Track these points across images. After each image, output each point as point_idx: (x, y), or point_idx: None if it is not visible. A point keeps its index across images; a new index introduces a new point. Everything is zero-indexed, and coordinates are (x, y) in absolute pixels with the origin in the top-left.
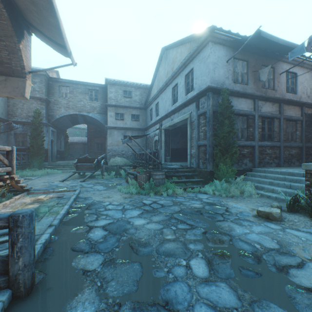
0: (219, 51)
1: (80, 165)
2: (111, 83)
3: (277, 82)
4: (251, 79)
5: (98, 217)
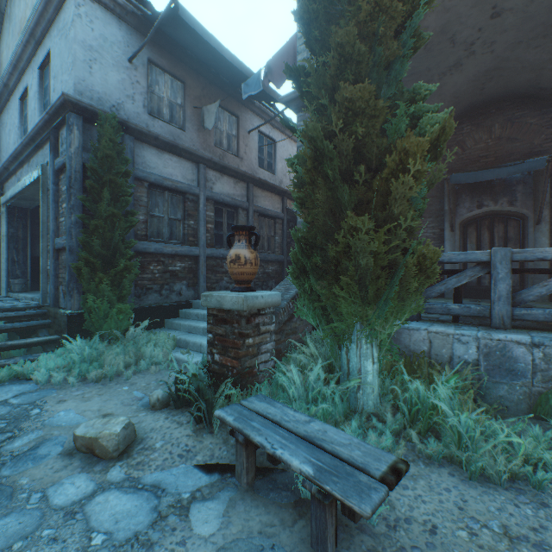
0: (107, 27)
1: None
2: None
3: (245, 145)
4: (192, 121)
5: None
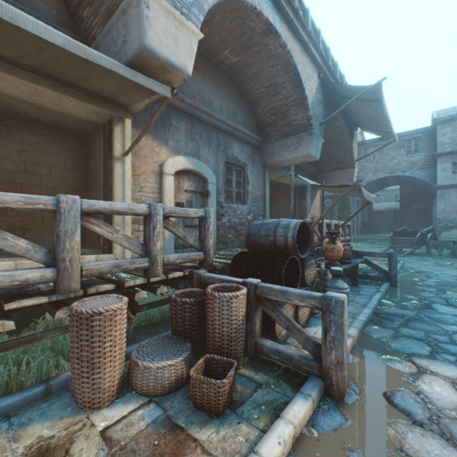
0: None
1: (395, 238)
2: (443, 120)
3: None
4: None
5: (428, 278)
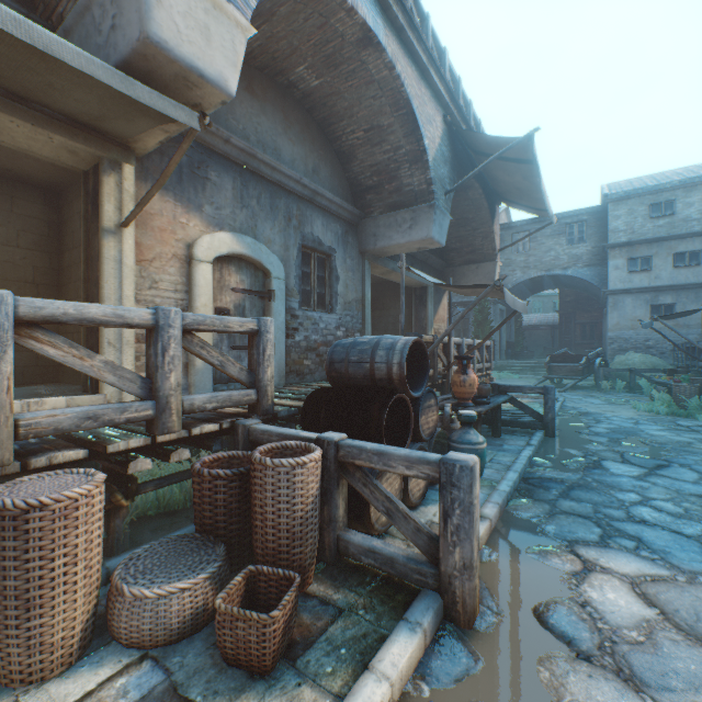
0: None
1: (553, 365)
2: (617, 198)
3: None
4: None
5: (598, 422)
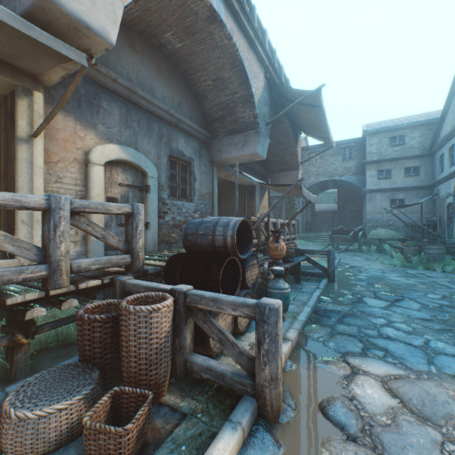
0: None
1: (334, 236)
2: (371, 133)
3: None
4: None
5: (360, 272)
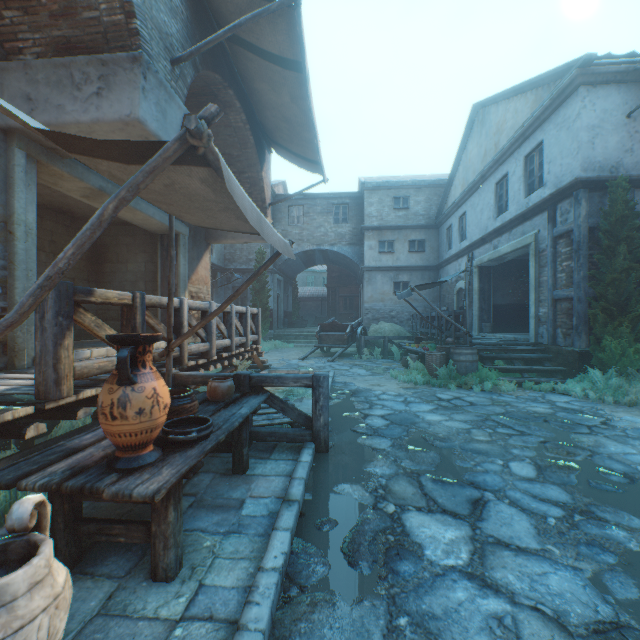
0: (606, 99)
1: (324, 335)
2: (371, 187)
3: None
4: None
5: (372, 406)
